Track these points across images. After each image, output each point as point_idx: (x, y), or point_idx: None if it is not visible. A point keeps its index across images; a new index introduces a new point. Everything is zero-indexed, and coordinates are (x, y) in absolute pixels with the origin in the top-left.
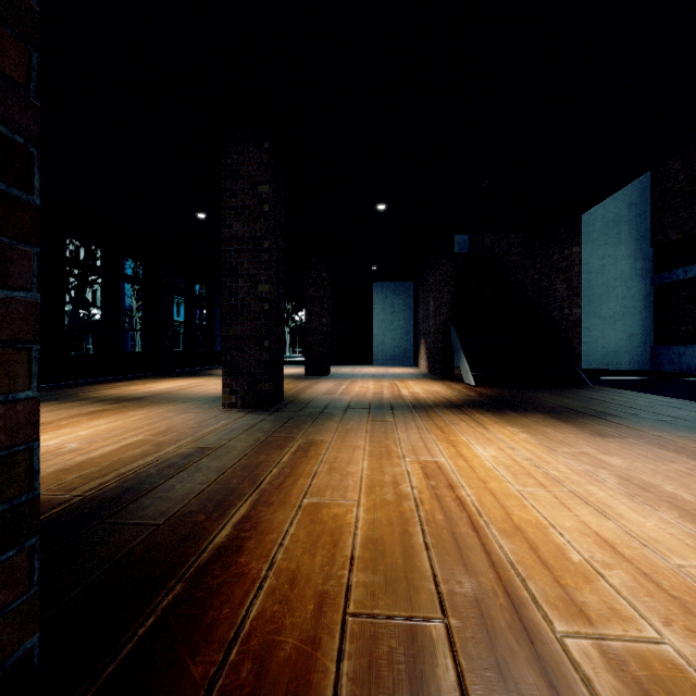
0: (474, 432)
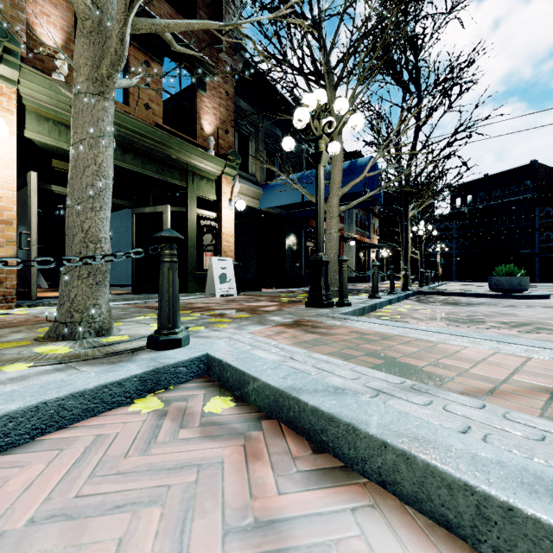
0: (50, 293)
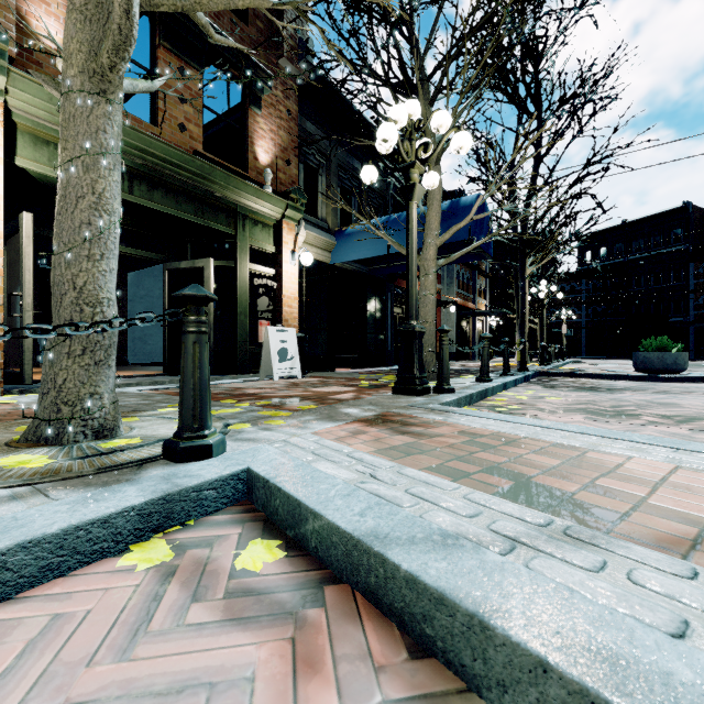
0: None
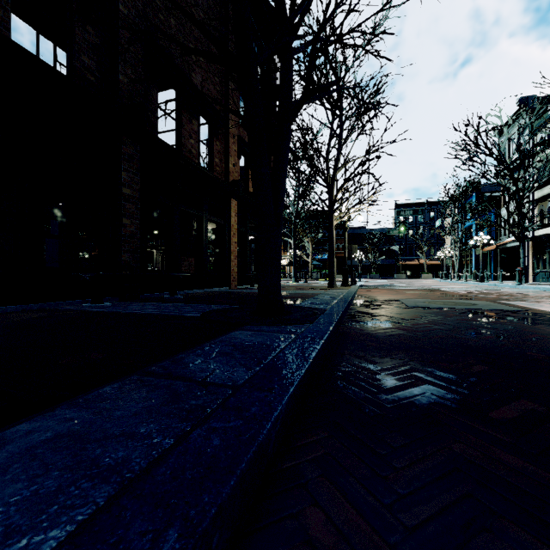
0: None
